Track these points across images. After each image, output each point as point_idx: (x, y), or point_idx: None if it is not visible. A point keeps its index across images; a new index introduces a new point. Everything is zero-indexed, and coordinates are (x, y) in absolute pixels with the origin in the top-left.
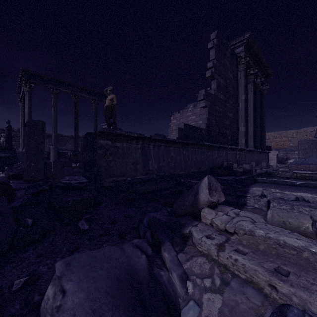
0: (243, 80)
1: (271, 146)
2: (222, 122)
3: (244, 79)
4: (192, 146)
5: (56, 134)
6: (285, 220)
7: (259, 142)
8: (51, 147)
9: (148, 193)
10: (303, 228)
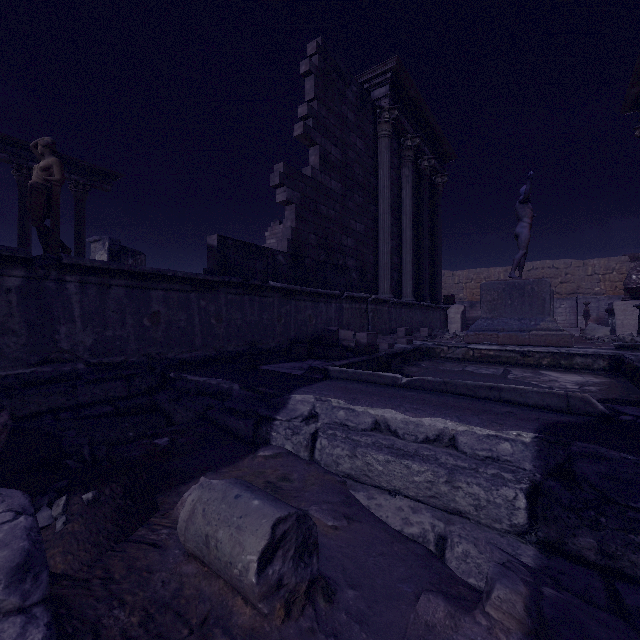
0: (387, 157)
1: (463, 296)
2: (335, 240)
3: (394, 156)
4: (232, 290)
5: None
6: (211, 533)
7: (426, 288)
8: None
9: (30, 417)
10: (239, 569)
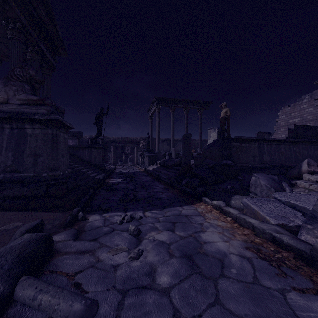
0: None
1: None
2: None
3: None
4: (304, 144)
5: (173, 139)
6: None
7: None
8: (173, 149)
9: None
10: None
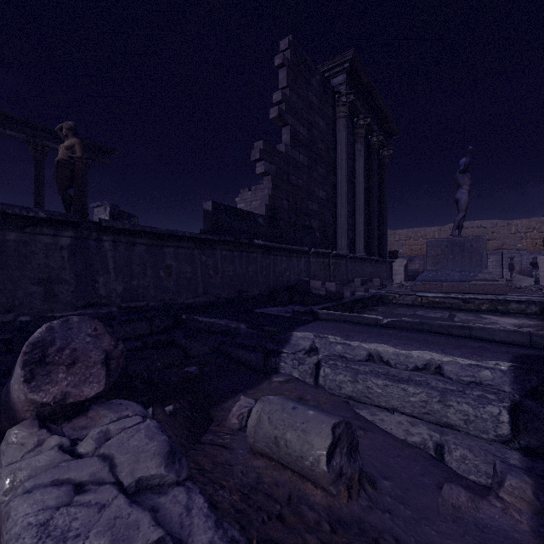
0: (344, 135)
1: (403, 252)
2: (302, 204)
3: (349, 134)
4: (226, 247)
5: None
6: (279, 435)
7: (375, 245)
8: None
9: None
10: (310, 461)
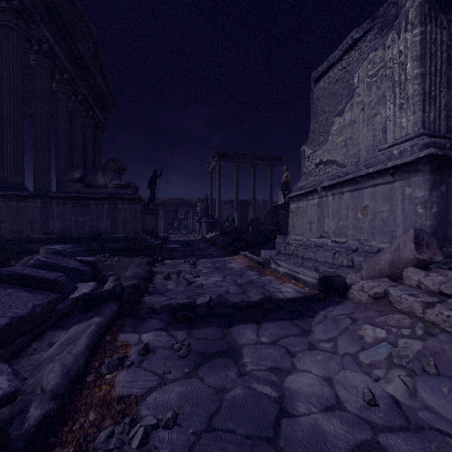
0: None
1: None
2: None
3: None
4: None
5: (237, 202)
6: None
7: None
8: (236, 213)
9: None
10: None
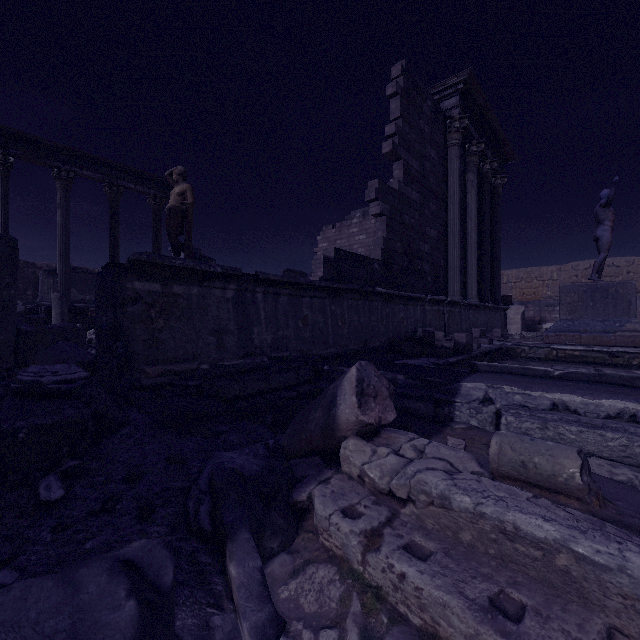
0: (457, 165)
1: (513, 296)
2: (414, 246)
3: (460, 163)
4: (352, 296)
5: (68, 268)
6: (526, 460)
7: (488, 289)
8: (54, 296)
9: (248, 397)
10: (564, 478)
